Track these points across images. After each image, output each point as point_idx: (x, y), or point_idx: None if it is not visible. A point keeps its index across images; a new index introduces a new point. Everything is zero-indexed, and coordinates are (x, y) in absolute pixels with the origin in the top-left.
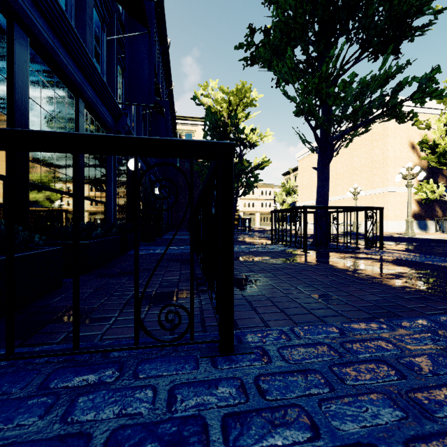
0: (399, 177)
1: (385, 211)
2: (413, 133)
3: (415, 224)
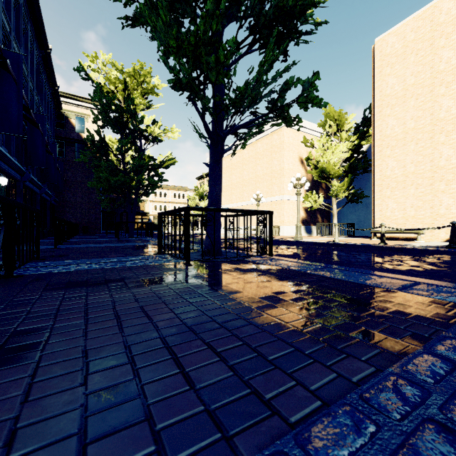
0: (291, 185)
1: (281, 217)
2: (302, 150)
3: (304, 229)
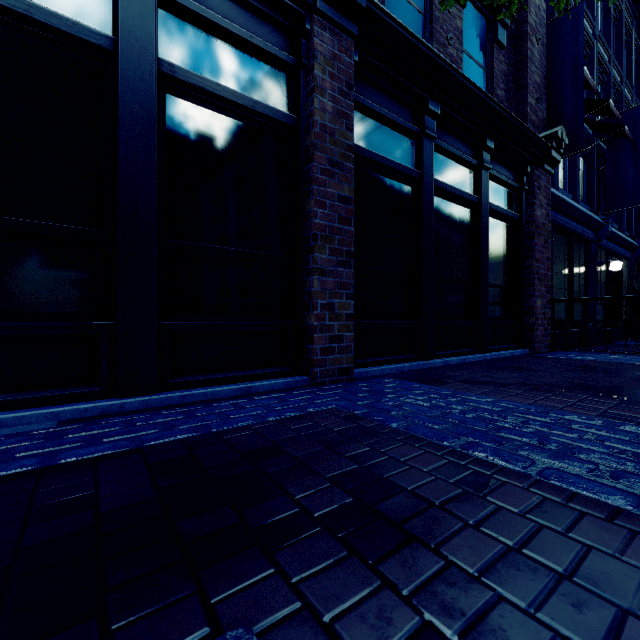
0: None
1: None
2: None
3: None
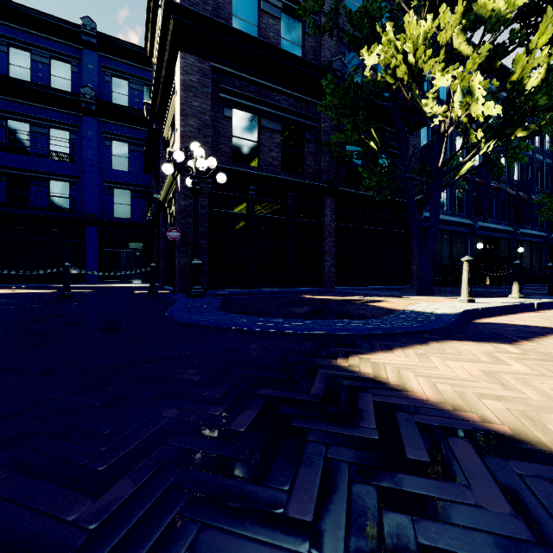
0: None
1: None
2: None
3: None
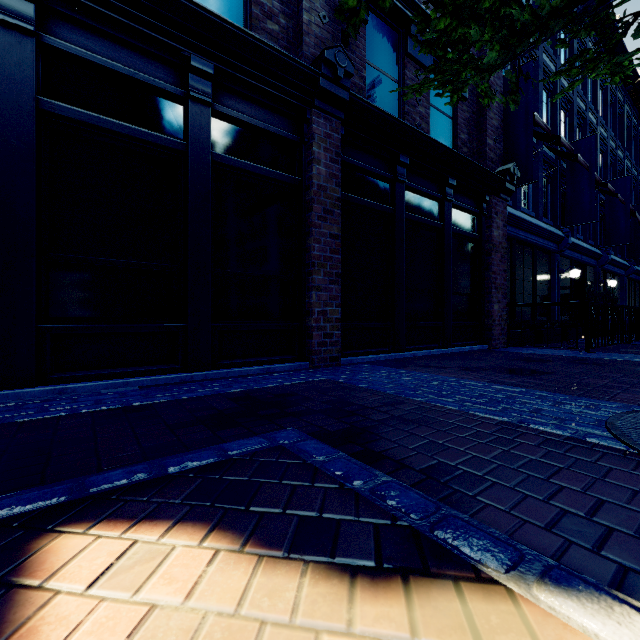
0: None
1: None
2: None
3: None
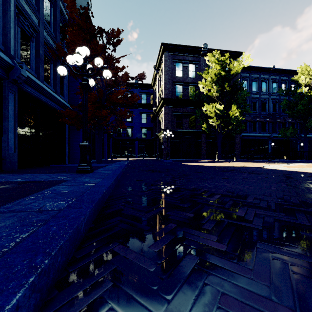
0: None
1: None
2: None
3: None
